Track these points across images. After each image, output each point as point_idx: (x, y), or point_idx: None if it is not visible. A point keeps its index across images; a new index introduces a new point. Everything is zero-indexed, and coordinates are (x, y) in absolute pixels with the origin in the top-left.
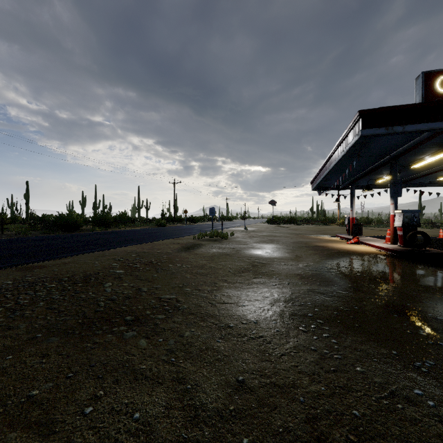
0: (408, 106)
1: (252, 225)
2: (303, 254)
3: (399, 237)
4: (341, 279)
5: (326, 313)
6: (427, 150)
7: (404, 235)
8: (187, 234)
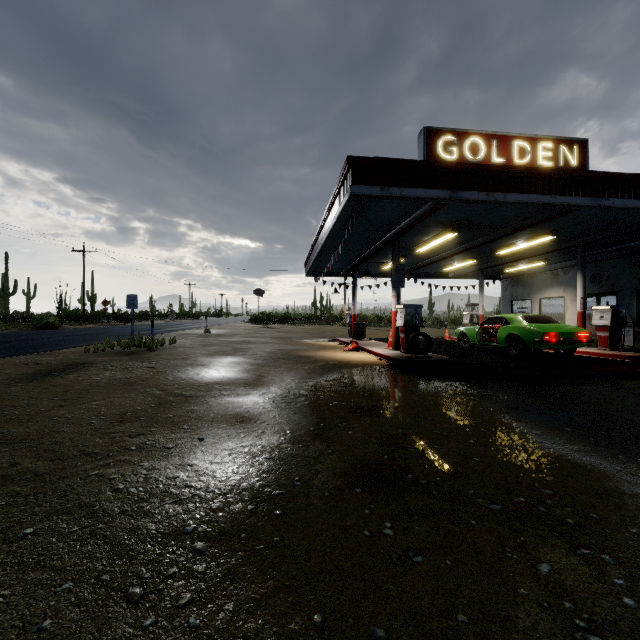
0: (407, 162)
1: (224, 326)
2: (272, 371)
3: (402, 341)
4: (306, 415)
5: (229, 515)
6: (430, 230)
7: (406, 338)
8: (79, 344)
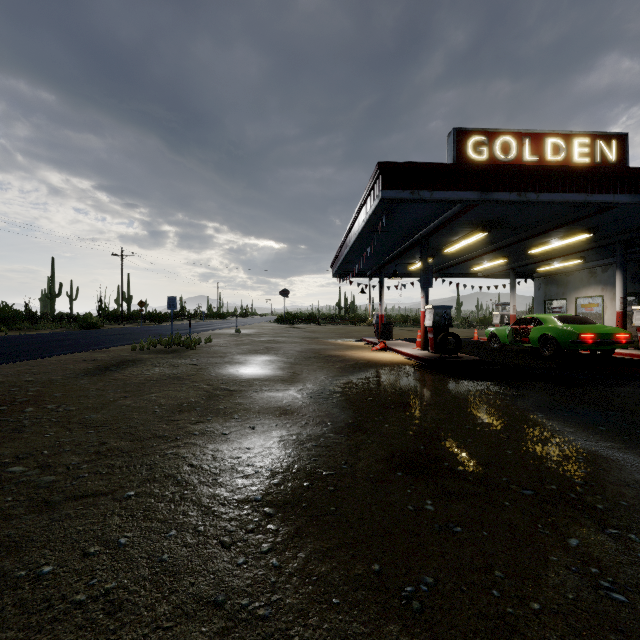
0: (437, 166)
1: (252, 326)
2: (305, 370)
3: (430, 341)
4: (343, 410)
5: (289, 489)
6: (460, 230)
7: (435, 338)
8: (125, 343)
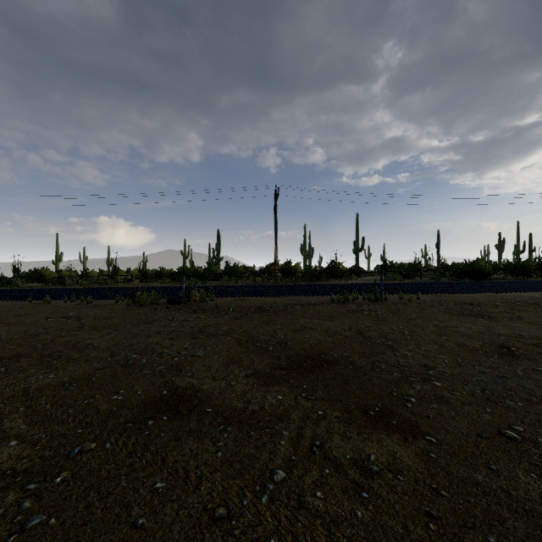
0: None
1: None
2: None
3: None
4: None
5: None
6: None
7: None
8: None
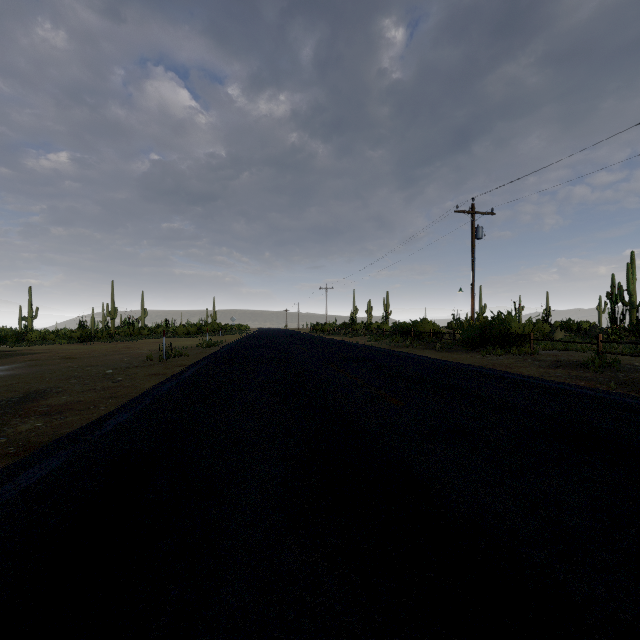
0: None
1: None
2: None
3: None
4: None
5: None
6: None
7: None
8: None
